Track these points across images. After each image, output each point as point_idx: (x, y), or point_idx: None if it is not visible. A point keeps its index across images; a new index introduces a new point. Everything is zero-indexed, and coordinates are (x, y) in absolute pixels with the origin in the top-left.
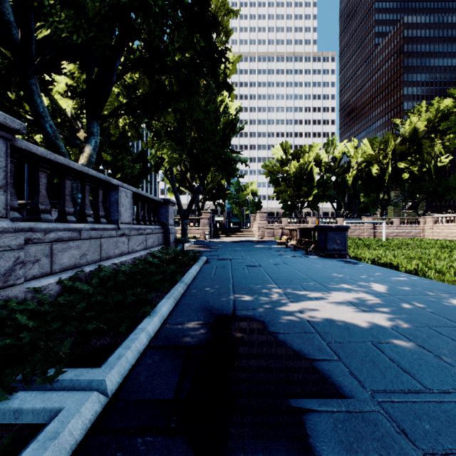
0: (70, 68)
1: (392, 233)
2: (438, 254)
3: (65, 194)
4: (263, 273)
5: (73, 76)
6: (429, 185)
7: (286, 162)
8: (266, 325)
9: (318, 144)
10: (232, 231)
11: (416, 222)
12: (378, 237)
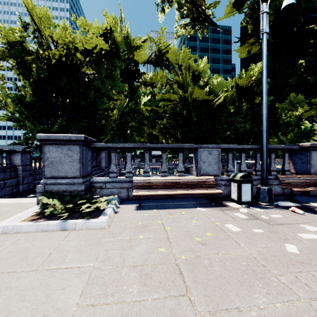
0: None
1: None
2: None
3: None
4: None
5: None
6: None
7: None
8: None
9: None
10: None
11: None
12: None
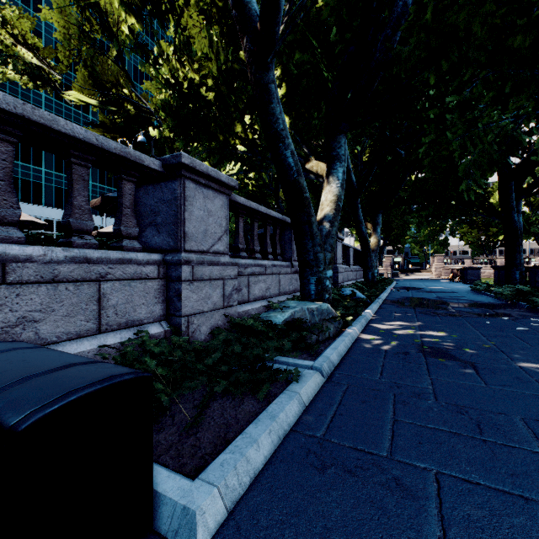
0: None
1: None
2: None
3: None
4: (422, 285)
5: None
6: None
7: None
8: (417, 287)
9: None
10: (411, 272)
11: None
12: None
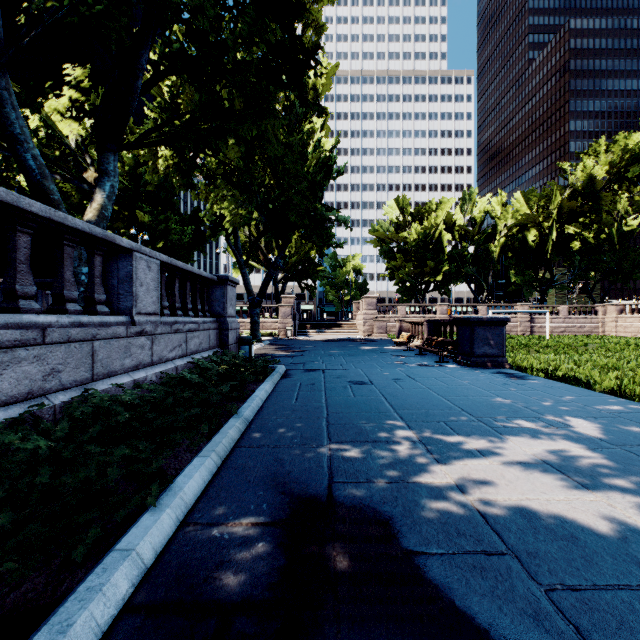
0: (77, 75)
1: (558, 327)
2: (639, 361)
3: (16, 259)
4: (377, 397)
5: (81, 87)
6: (611, 259)
7: (404, 225)
8: (399, 530)
9: (449, 200)
10: (326, 325)
11: (592, 312)
12: (538, 334)
